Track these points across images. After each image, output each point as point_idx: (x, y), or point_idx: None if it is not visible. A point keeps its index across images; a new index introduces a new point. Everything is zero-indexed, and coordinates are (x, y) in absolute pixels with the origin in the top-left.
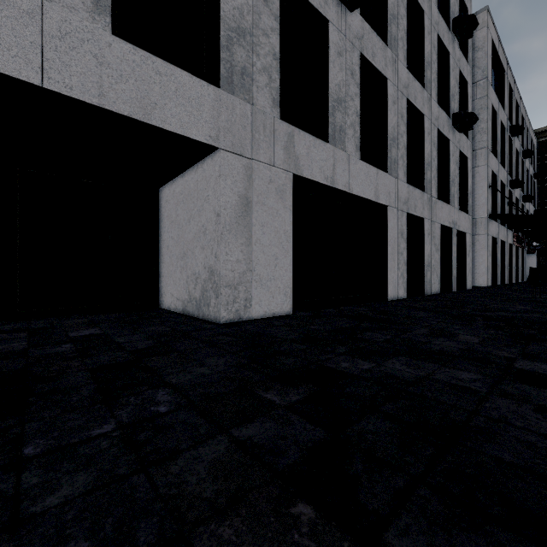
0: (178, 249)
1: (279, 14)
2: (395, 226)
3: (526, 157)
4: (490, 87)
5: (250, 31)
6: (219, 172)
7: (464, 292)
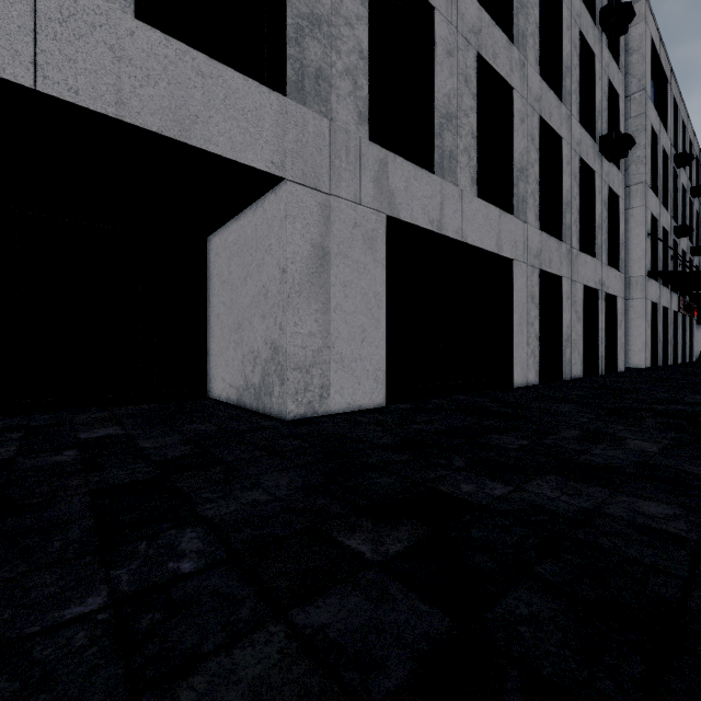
0: (231, 319)
1: None
2: (523, 286)
3: (696, 196)
4: (648, 102)
5: (328, 19)
6: (285, 211)
7: (615, 376)
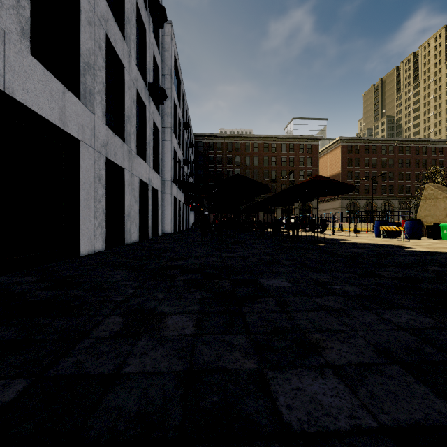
0: None
1: None
2: (91, 167)
3: (190, 147)
4: (173, 84)
5: None
6: None
7: (157, 239)
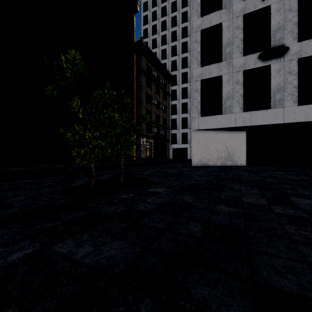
0: None
1: None
2: None
3: None
4: None
5: None
6: None
7: None
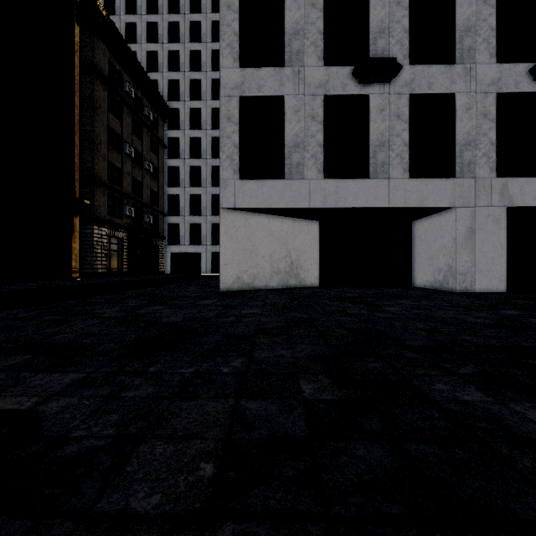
0: (426, 255)
1: (496, 110)
2: None
3: None
4: None
5: (474, 139)
6: (454, 218)
7: None
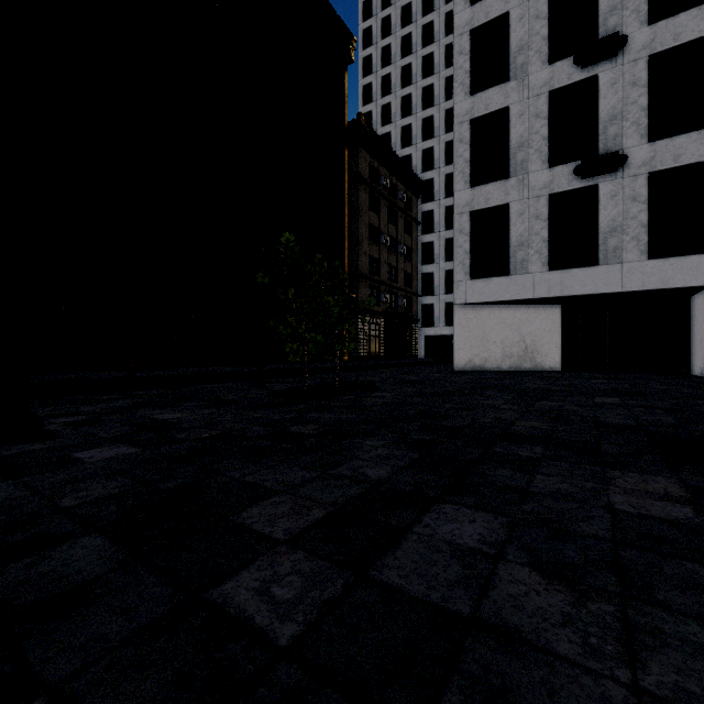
0: (698, 338)
1: None
2: None
3: None
4: None
5: None
6: None
7: None
